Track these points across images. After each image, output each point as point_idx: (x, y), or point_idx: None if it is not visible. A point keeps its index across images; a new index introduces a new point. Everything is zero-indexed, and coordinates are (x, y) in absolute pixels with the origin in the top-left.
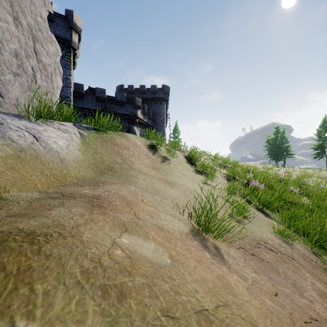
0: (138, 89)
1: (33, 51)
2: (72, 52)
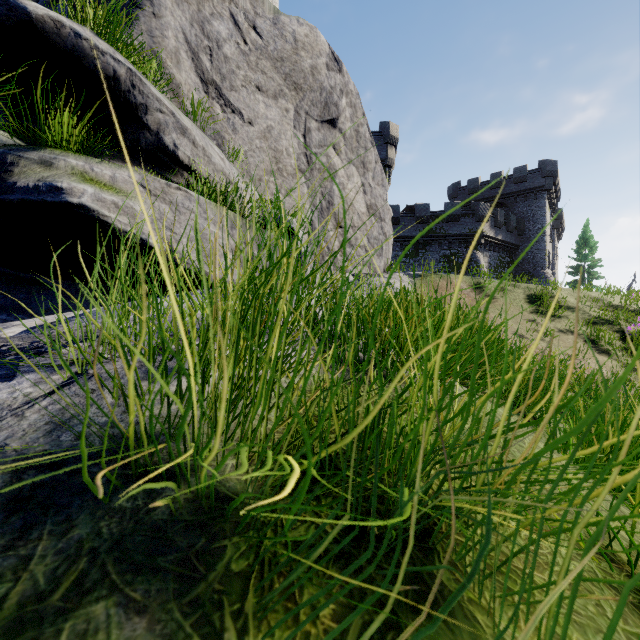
0: (488, 181)
1: (381, 229)
2: (388, 171)
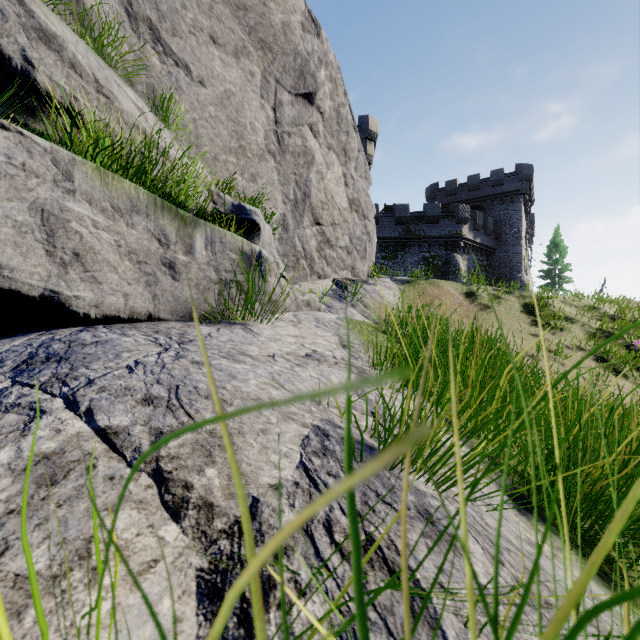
0: (465, 184)
1: (365, 228)
2: None
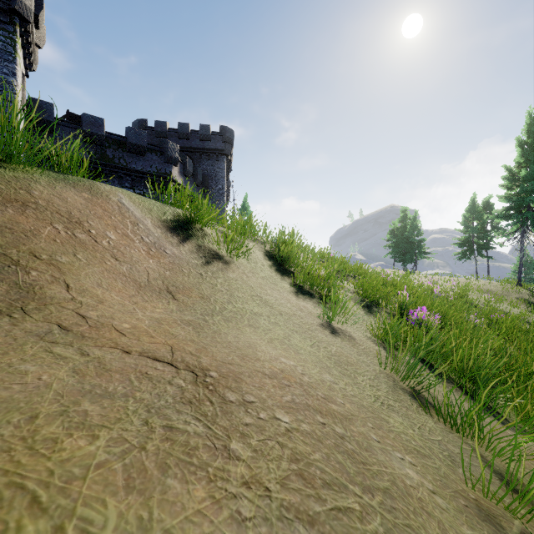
0: (176, 130)
1: None
2: (20, 26)
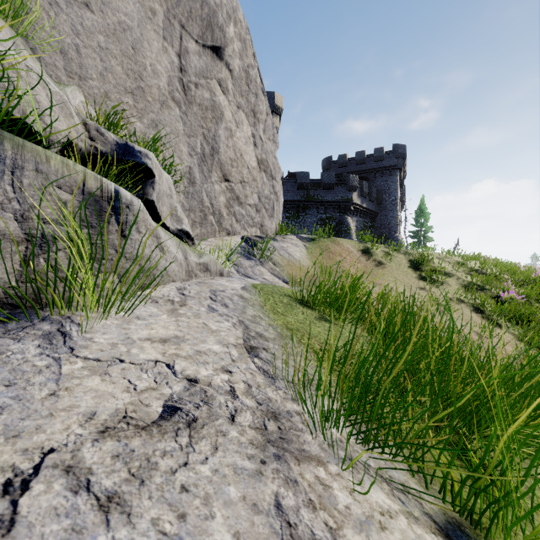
0: (354, 158)
1: (272, 188)
2: None
